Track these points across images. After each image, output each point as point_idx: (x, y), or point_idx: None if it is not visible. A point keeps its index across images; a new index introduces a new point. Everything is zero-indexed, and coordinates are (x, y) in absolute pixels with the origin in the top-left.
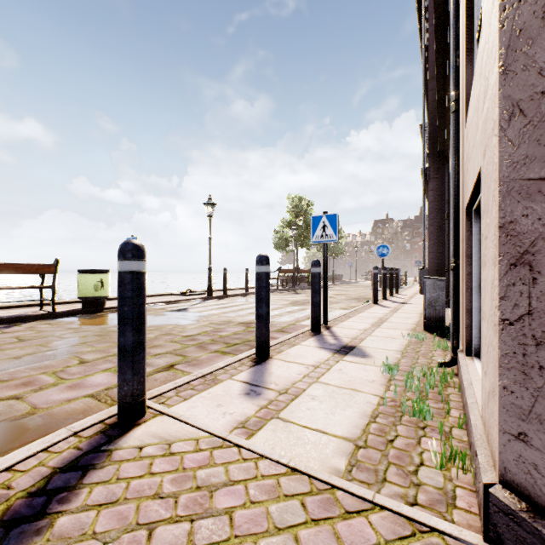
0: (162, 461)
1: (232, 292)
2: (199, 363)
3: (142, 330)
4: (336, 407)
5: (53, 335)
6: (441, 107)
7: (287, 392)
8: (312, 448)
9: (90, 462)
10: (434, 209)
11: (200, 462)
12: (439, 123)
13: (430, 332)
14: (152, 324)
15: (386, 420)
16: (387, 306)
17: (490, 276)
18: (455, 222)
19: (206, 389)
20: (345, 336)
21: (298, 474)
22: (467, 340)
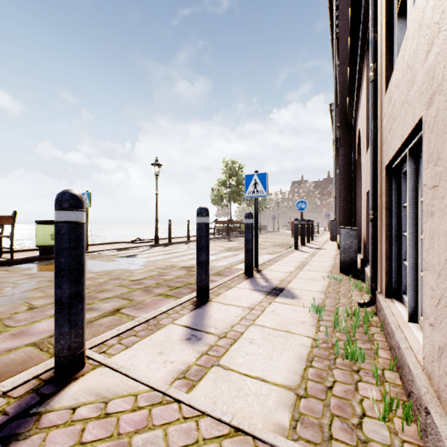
0: (95, 426)
1: (175, 240)
2: (144, 306)
3: (81, 282)
4: (274, 351)
5: (7, 282)
6: (351, 86)
7: (226, 336)
8: (254, 400)
9: (14, 431)
10: (344, 171)
11: (137, 425)
12: (349, 100)
13: (345, 274)
14: (103, 269)
15: (321, 363)
16: (305, 251)
17: (446, 226)
18: (373, 179)
19: (148, 335)
20: (274, 279)
21: (242, 435)
22: (387, 283)
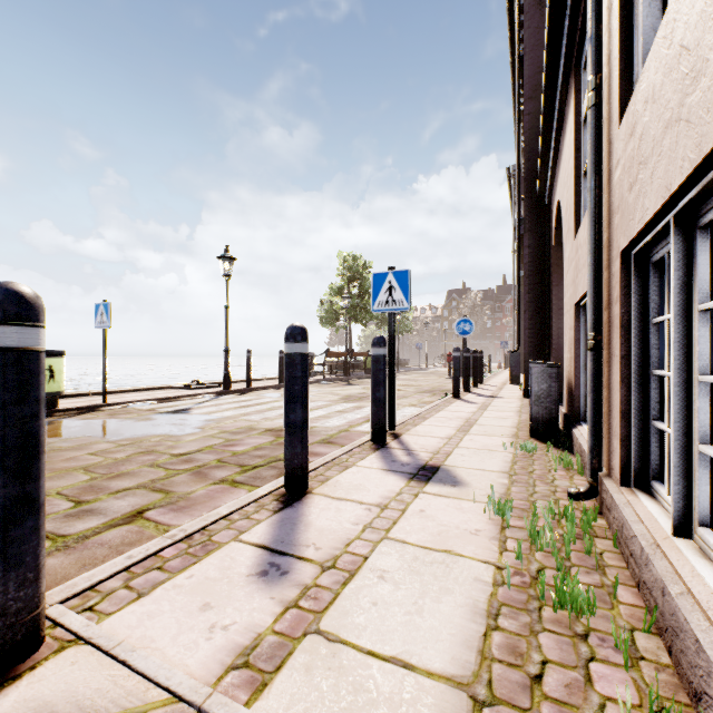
0: None
1: (259, 383)
2: (190, 504)
3: (31, 472)
4: (424, 595)
5: None
6: (547, 130)
7: (335, 566)
8: None
9: None
10: (532, 271)
11: None
12: (542, 154)
13: (539, 439)
14: (128, 434)
15: (516, 621)
16: (472, 401)
17: None
18: (595, 276)
19: (187, 567)
20: (422, 450)
21: None
22: (622, 461)
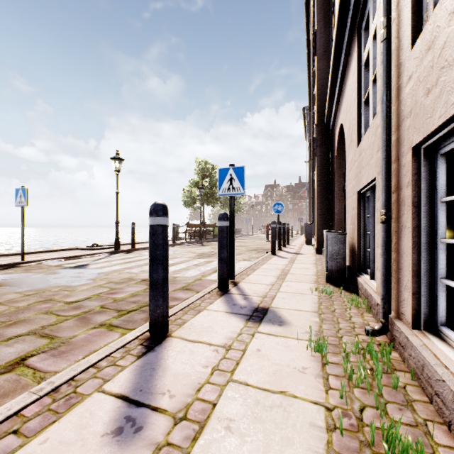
0: None
1: (141, 245)
2: (69, 349)
3: None
4: (268, 449)
5: None
6: (334, 77)
7: (187, 417)
8: None
9: None
10: (321, 172)
11: None
12: (330, 94)
13: (333, 284)
14: (35, 286)
15: None
16: (284, 256)
17: None
18: (386, 167)
19: (44, 428)
20: (254, 294)
21: None
22: (414, 309)
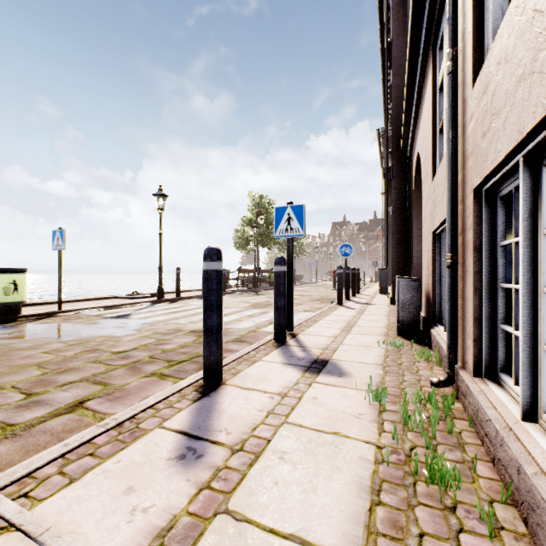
0: None
1: (187, 294)
2: (124, 395)
3: None
4: (318, 474)
5: None
6: (409, 98)
7: (243, 449)
8: None
9: None
10: (397, 207)
11: None
12: (406, 117)
13: (404, 337)
14: (78, 336)
15: (395, 496)
16: (351, 307)
17: None
18: (452, 209)
19: (115, 453)
20: (314, 346)
21: None
22: (475, 356)
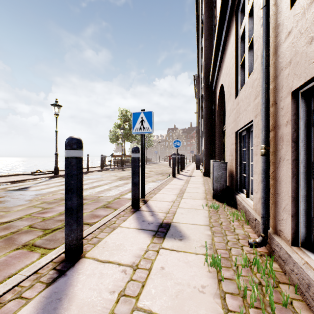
0: None
1: None
2: None
3: None
4: None
5: None
6: (217, 50)
7: None
8: None
9: None
10: (207, 118)
11: None
12: (214, 63)
13: (217, 200)
14: None
15: None
16: (181, 178)
17: None
18: (266, 110)
19: None
20: (160, 211)
21: None
22: (293, 229)
